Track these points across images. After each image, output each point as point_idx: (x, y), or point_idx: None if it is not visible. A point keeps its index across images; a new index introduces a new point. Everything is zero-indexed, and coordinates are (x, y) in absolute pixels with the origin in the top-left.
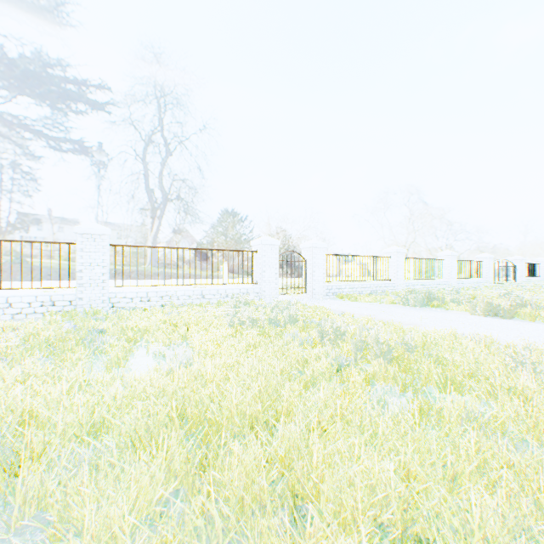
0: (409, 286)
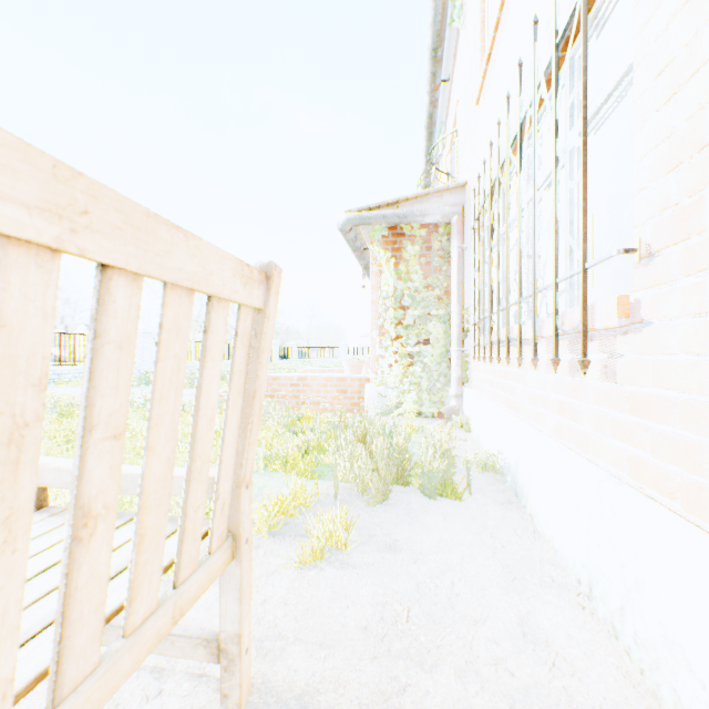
0: None
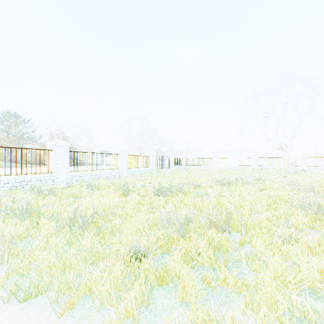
0: (76, 177)
